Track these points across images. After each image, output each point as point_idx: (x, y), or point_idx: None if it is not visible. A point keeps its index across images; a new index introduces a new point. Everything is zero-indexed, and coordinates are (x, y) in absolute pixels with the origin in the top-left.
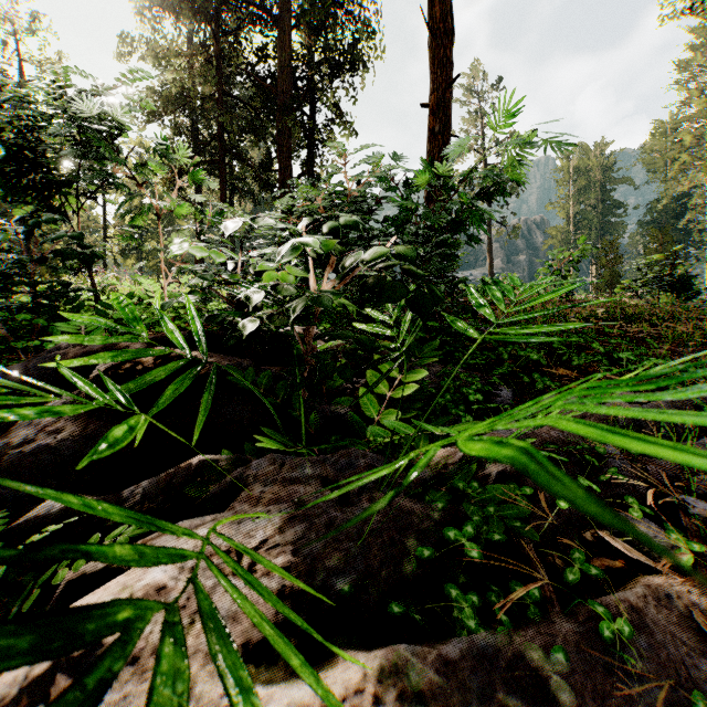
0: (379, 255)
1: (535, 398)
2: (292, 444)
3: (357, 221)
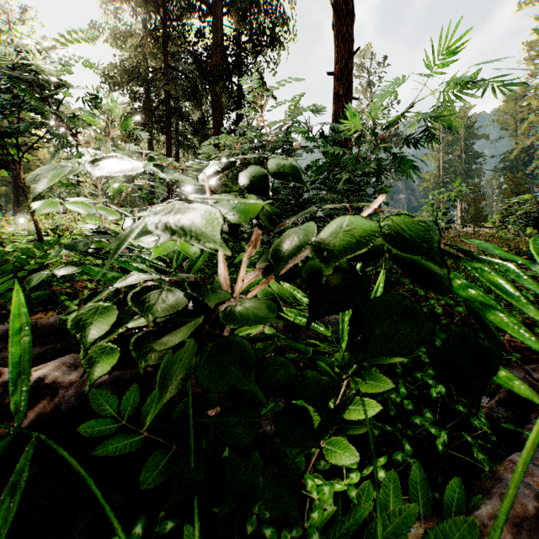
0: (357, 238)
1: None
2: None
3: (294, 166)
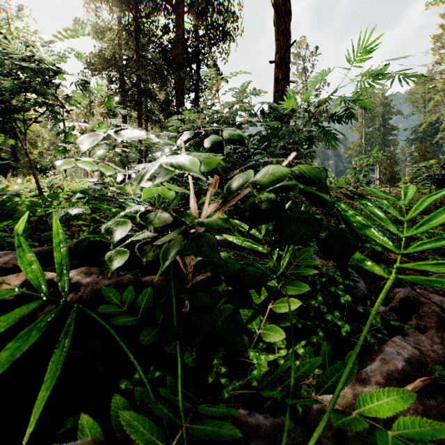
0: (277, 177)
1: (382, 285)
2: (161, 442)
3: (241, 135)
